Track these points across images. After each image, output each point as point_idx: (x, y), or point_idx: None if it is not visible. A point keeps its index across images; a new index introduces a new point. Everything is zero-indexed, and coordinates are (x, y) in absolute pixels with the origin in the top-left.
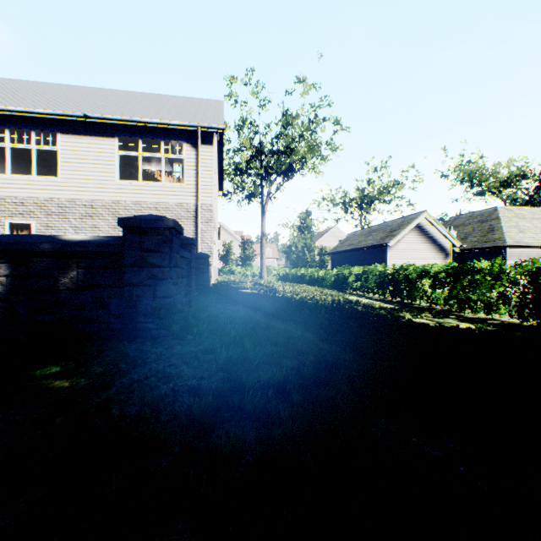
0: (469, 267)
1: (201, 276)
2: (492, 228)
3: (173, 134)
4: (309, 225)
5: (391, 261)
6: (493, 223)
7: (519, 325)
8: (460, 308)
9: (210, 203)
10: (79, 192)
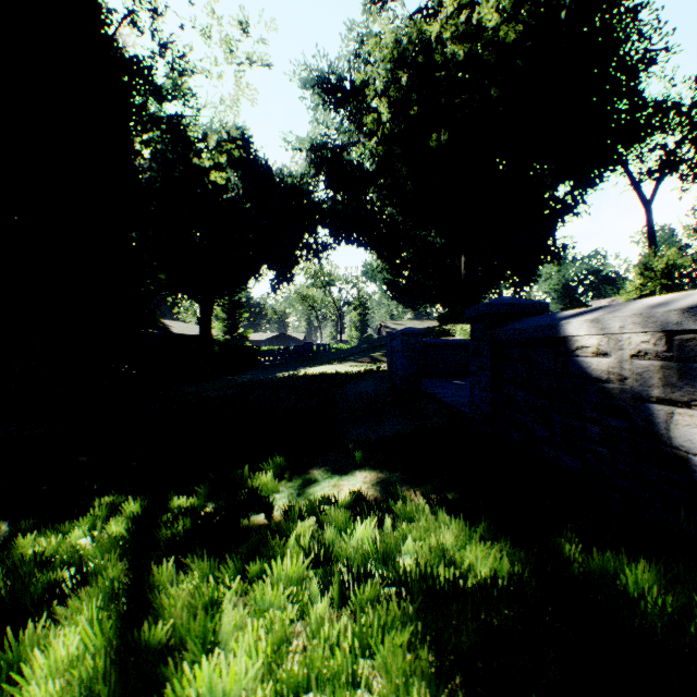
0: None
1: None
2: None
3: None
4: None
5: None
6: None
7: None
8: None
9: None
10: None
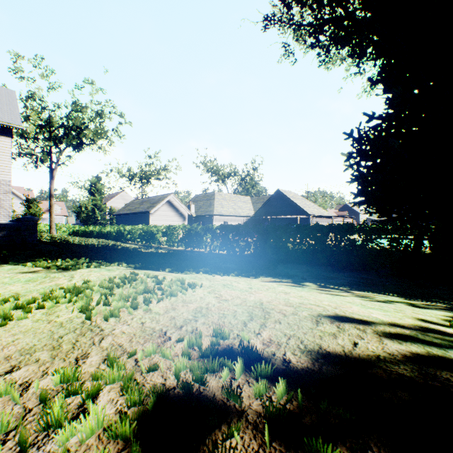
0: (173, 227)
1: None
2: (211, 204)
3: None
4: (100, 188)
5: (153, 222)
6: (212, 201)
7: (187, 250)
8: (170, 245)
9: (9, 179)
10: None
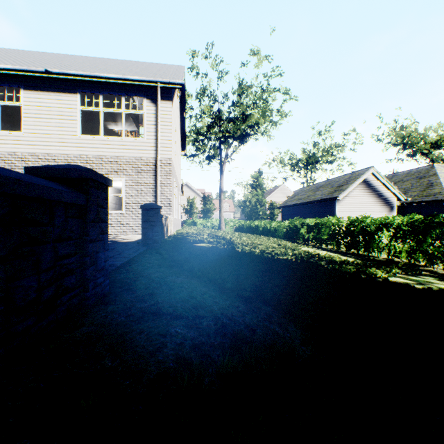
0: (442, 219)
1: (150, 230)
2: (431, 183)
3: (133, 90)
4: (261, 183)
5: (340, 214)
6: (431, 179)
7: None
8: (431, 263)
9: (169, 157)
10: (42, 146)
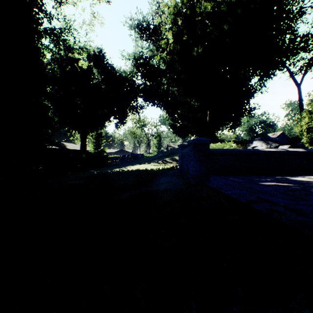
0: None
1: None
2: None
3: None
4: None
5: None
6: None
7: None
8: None
9: None
10: None
